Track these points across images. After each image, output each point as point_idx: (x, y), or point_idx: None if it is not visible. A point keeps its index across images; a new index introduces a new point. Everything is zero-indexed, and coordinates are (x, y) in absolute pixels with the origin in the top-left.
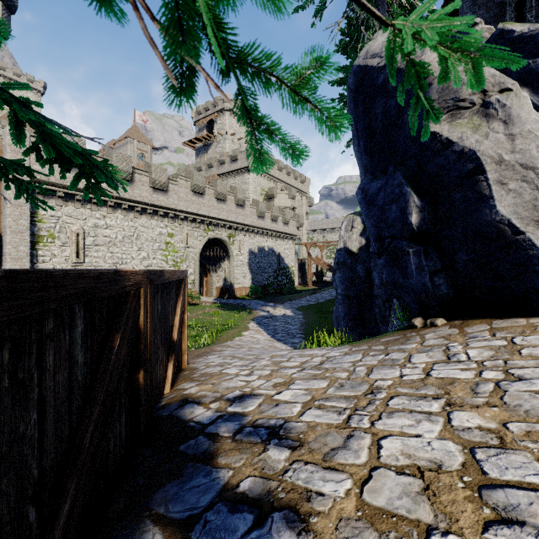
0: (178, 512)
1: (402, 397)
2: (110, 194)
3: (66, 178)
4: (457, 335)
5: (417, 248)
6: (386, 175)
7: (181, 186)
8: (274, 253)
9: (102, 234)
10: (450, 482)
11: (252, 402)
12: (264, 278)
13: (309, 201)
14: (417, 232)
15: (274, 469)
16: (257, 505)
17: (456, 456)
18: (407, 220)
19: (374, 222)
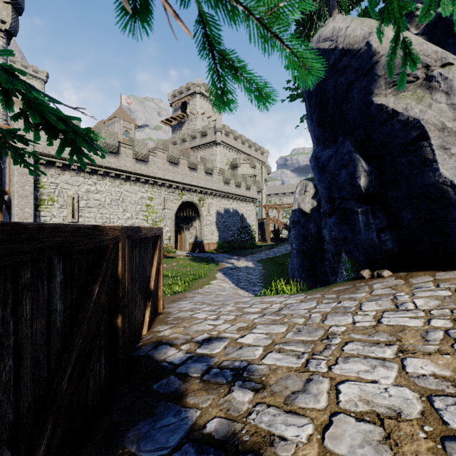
0: (149, 451)
1: (356, 342)
2: (100, 165)
3: (52, 143)
4: (403, 286)
5: (365, 208)
6: (337, 144)
7: (159, 157)
8: (238, 213)
9: (93, 198)
10: (411, 431)
11: (218, 345)
12: (229, 235)
13: (267, 170)
14: (365, 193)
15: (239, 411)
16: (222, 448)
17: (414, 404)
18: (356, 183)
19: (326, 186)
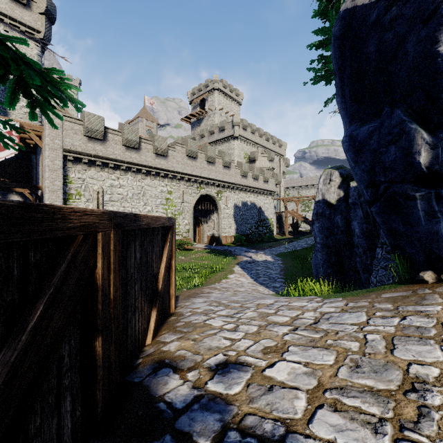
0: None
1: None
2: (122, 160)
3: None
4: None
5: (426, 192)
6: (380, 117)
7: (178, 152)
8: (256, 206)
9: (116, 192)
10: None
11: (237, 378)
12: (246, 228)
13: (286, 162)
14: (426, 172)
15: None
16: None
17: None
18: (412, 160)
19: (365, 168)
